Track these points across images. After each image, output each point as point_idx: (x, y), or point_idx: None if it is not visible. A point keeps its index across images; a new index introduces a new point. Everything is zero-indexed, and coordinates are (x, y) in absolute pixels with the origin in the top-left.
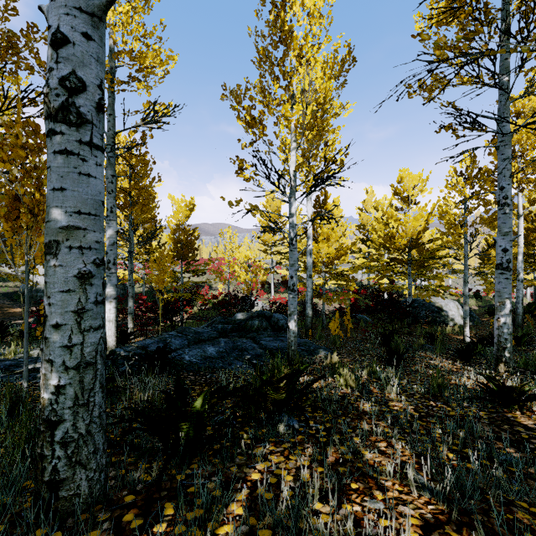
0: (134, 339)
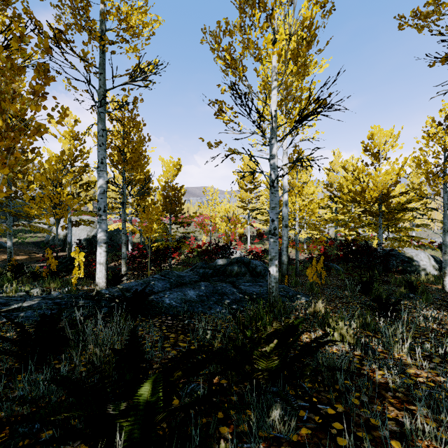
0: (127, 281)
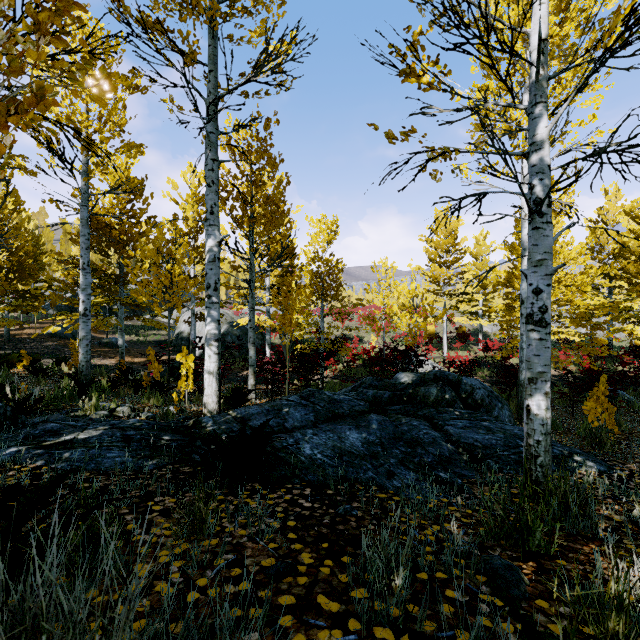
0: (256, 400)
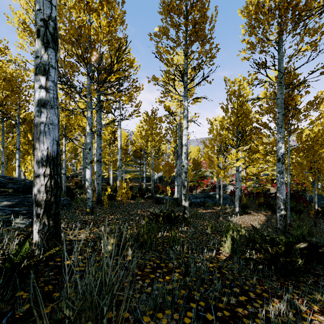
0: None
